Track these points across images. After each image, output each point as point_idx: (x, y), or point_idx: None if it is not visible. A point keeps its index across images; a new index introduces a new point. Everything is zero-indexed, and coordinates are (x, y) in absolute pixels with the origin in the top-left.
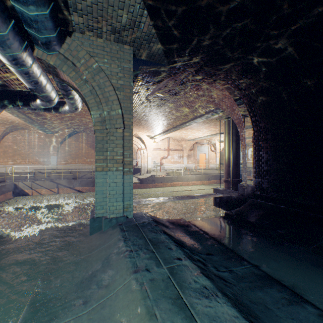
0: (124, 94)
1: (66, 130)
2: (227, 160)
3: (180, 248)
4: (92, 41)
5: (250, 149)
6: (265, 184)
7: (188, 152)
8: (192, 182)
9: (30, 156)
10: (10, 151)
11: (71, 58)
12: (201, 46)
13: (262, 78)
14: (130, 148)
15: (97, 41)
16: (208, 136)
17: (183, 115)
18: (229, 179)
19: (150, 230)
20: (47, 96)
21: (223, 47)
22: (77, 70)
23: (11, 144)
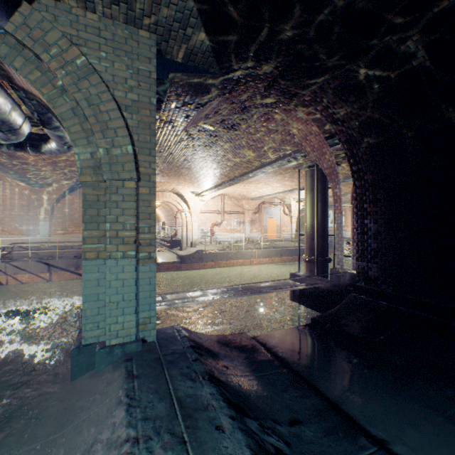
0: (140, 118)
1: (64, 182)
2: (309, 230)
3: (241, 423)
4: (75, 16)
5: None
6: (374, 272)
7: (252, 215)
8: (257, 260)
9: (4, 221)
10: None
11: (31, 44)
12: (276, 38)
13: (373, 101)
14: (150, 215)
15: (85, 17)
16: (281, 192)
17: (244, 162)
18: (313, 258)
19: (183, 373)
20: (4, 121)
21: (314, 42)
22: (46, 68)
23: None
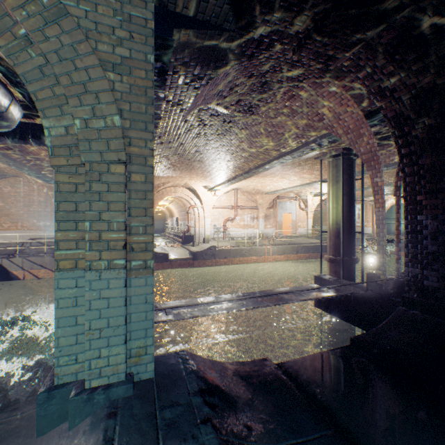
0: (132, 80)
1: None
2: (333, 226)
3: None
4: None
5: (357, 206)
6: (432, 281)
7: (266, 210)
8: (272, 257)
9: (23, 217)
10: None
11: None
12: None
13: (443, 57)
14: (146, 211)
15: None
16: (298, 186)
17: (261, 151)
18: (338, 258)
19: None
20: None
21: None
22: (3, 10)
23: None
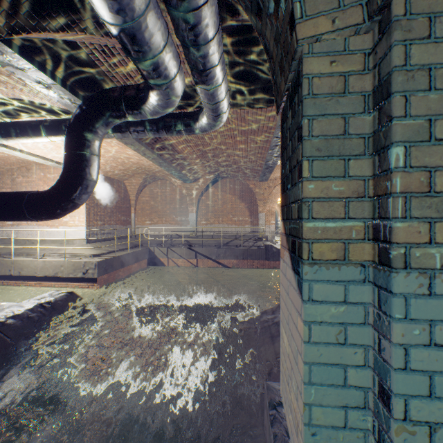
0: None
1: (206, 175)
2: None
3: None
4: None
5: None
6: None
7: None
8: None
9: (166, 213)
10: (147, 208)
11: None
12: None
13: None
14: None
15: None
16: None
17: None
18: None
19: None
20: (157, 63)
21: None
22: None
23: (148, 199)
